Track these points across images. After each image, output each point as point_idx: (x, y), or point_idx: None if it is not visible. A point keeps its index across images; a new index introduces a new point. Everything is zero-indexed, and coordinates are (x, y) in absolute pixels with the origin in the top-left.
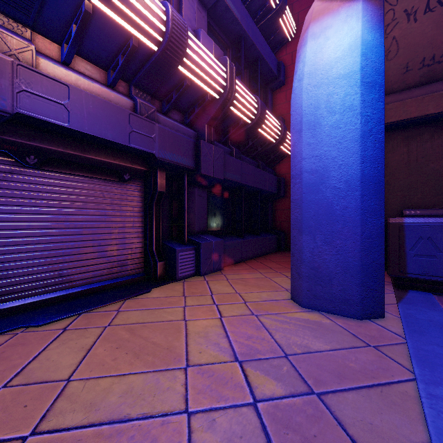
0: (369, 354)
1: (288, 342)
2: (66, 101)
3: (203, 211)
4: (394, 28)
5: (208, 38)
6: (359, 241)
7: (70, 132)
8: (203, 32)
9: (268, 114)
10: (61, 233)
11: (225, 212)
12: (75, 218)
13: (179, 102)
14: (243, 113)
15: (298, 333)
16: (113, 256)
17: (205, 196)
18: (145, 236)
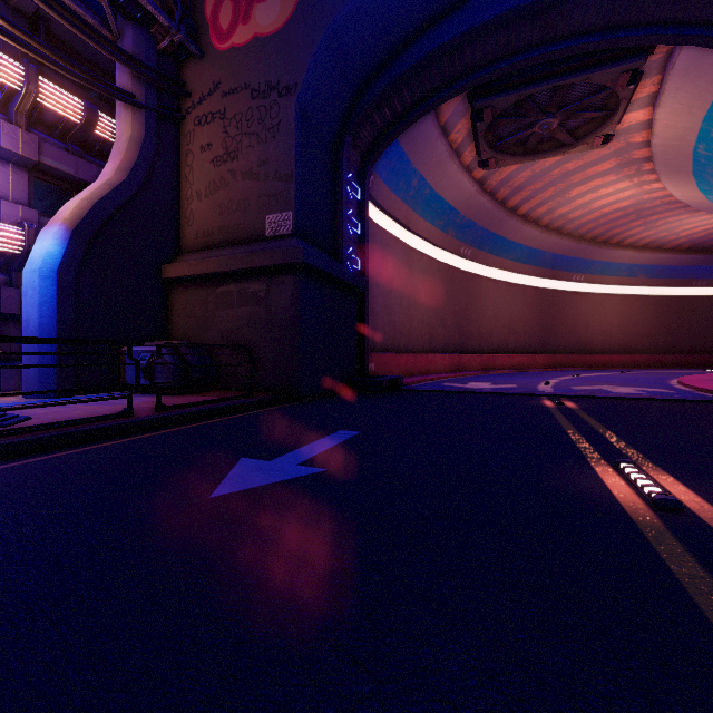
0: None
1: None
2: None
3: None
4: (192, 203)
5: (13, 205)
6: (38, 358)
7: None
8: (4, 202)
9: None
10: None
11: None
12: None
13: None
14: None
15: None
16: None
17: None
18: None
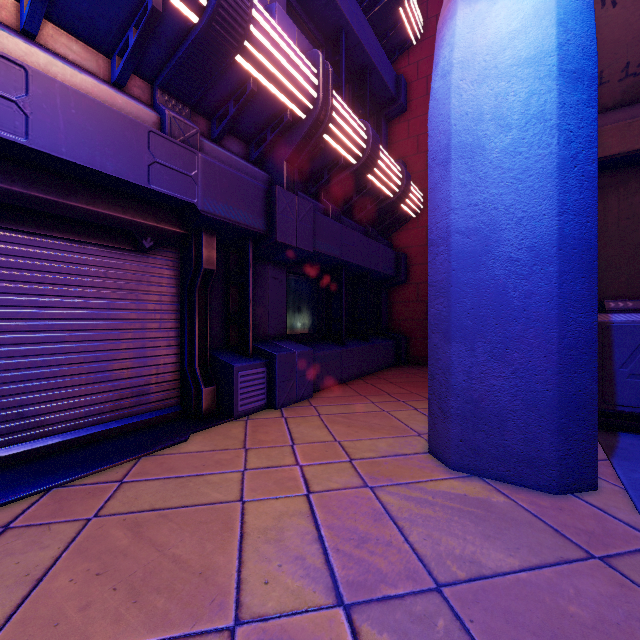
0: (600, 579)
1: (437, 550)
2: (20, 96)
3: (281, 303)
4: None
5: (288, 20)
6: (555, 354)
7: (32, 156)
8: (279, 10)
9: (384, 152)
10: (21, 340)
11: (316, 306)
12: (49, 313)
13: (240, 122)
14: (344, 146)
15: (453, 529)
16: (123, 379)
17: (284, 280)
18: (182, 344)
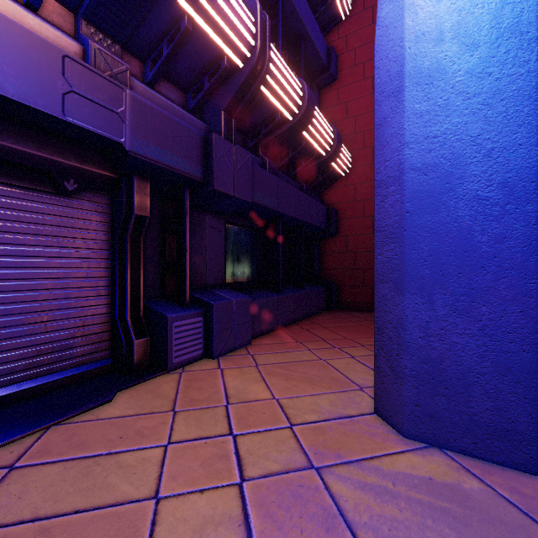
0: None
1: None
2: None
3: (219, 252)
4: None
5: None
6: (535, 308)
7: None
8: None
9: (318, 111)
10: None
11: (255, 255)
12: None
13: (176, 67)
14: (281, 101)
15: None
16: (41, 333)
17: (223, 229)
18: (113, 294)
